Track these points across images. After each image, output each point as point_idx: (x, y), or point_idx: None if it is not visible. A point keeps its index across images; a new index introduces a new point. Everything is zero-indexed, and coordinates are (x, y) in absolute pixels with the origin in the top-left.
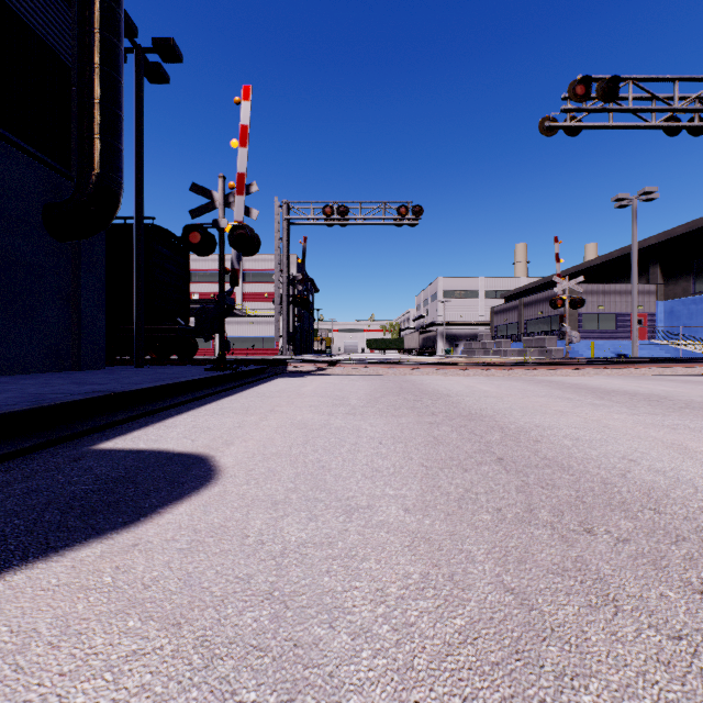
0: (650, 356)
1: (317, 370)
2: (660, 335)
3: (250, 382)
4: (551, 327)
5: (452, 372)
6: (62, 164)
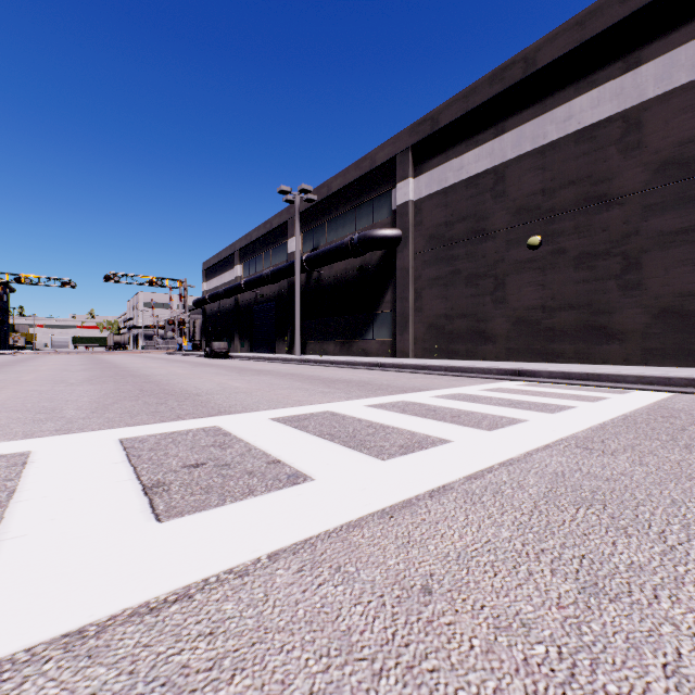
0: None
1: (11, 354)
2: None
3: None
4: None
5: (69, 354)
6: None
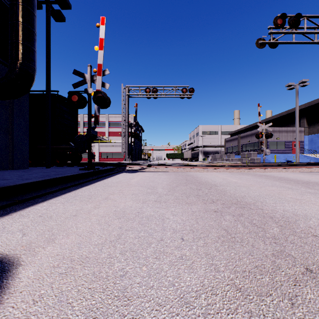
0: (302, 161)
1: (141, 169)
2: (306, 151)
3: (104, 176)
4: (254, 148)
5: (211, 170)
6: (2, 58)
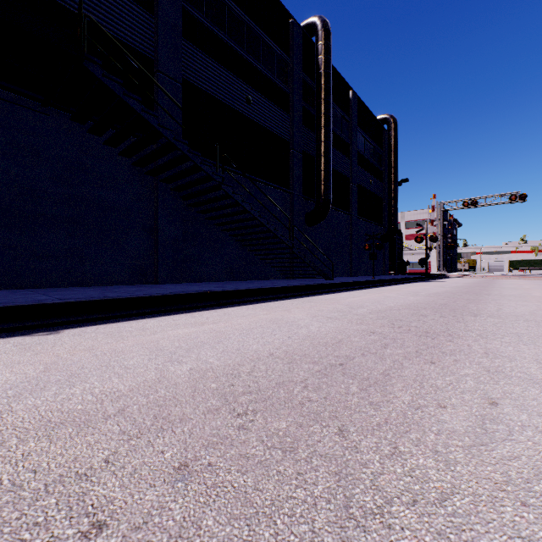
0: None
1: (459, 277)
2: None
3: (436, 279)
4: None
5: (522, 279)
6: (382, 224)
